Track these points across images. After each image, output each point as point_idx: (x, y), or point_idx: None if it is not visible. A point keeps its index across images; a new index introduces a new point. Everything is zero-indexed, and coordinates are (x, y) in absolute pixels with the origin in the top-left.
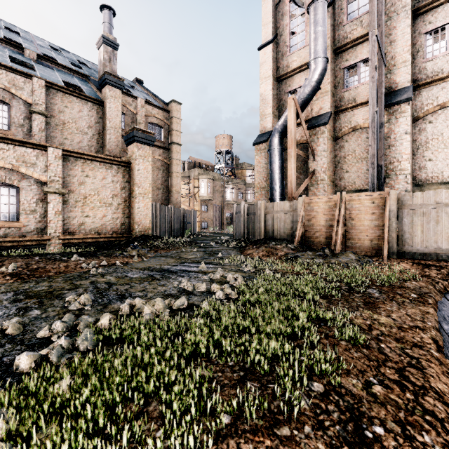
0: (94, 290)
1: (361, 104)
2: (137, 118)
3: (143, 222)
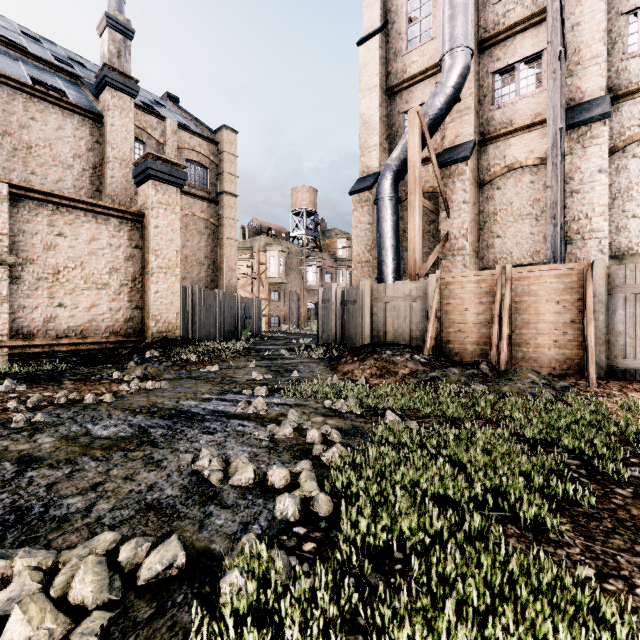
0: None
1: (522, 128)
2: (166, 150)
3: (165, 316)
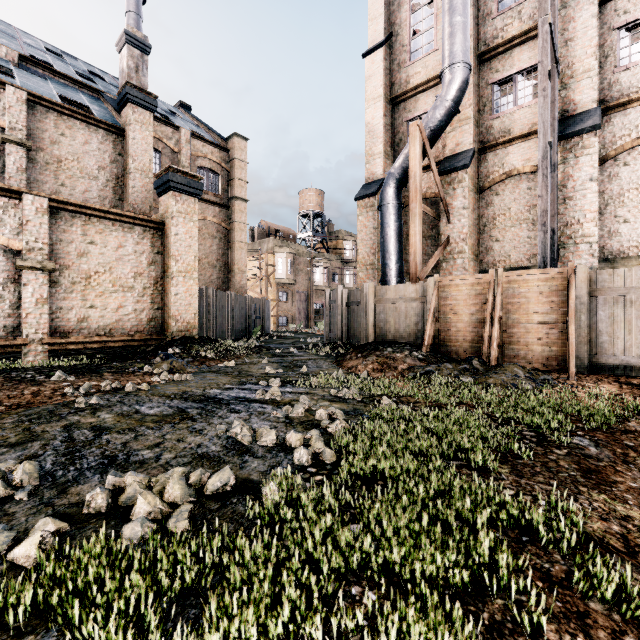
0: (61, 446)
1: (520, 137)
2: (180, 158)
3: (184, 317)
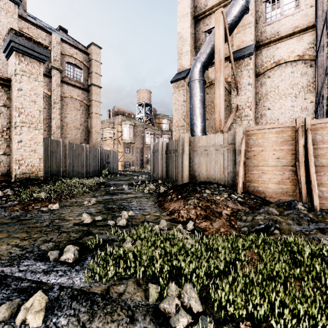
0: None
1: (286, 36)
2: (52, 54)
3: (28, 161)
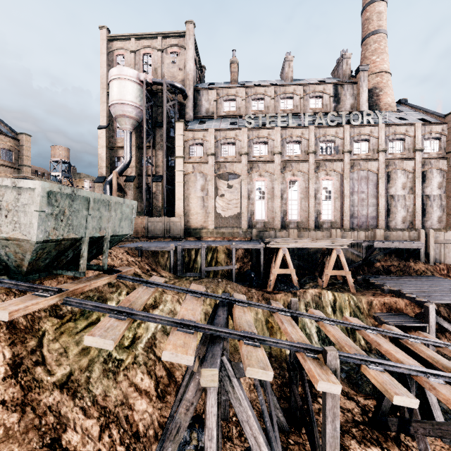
0: None
1: (148, 175)
2: None
3: None
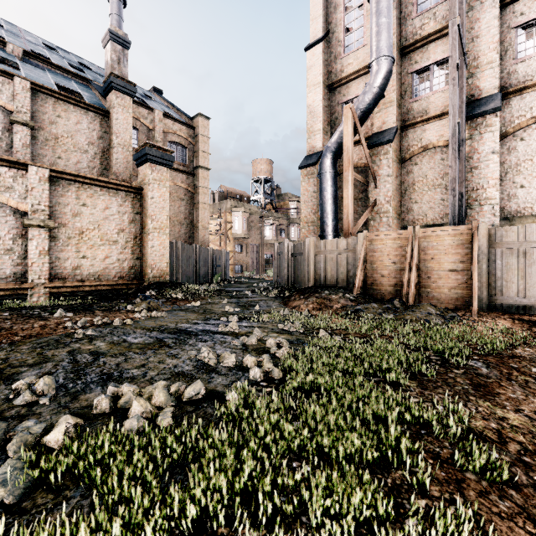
0: (68, 366)
1: (435, 117)
2: (154, 135)
3: (158, 265)
